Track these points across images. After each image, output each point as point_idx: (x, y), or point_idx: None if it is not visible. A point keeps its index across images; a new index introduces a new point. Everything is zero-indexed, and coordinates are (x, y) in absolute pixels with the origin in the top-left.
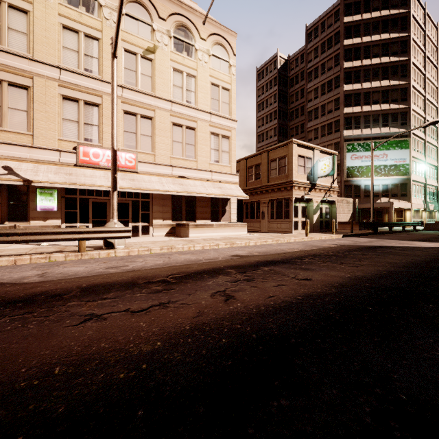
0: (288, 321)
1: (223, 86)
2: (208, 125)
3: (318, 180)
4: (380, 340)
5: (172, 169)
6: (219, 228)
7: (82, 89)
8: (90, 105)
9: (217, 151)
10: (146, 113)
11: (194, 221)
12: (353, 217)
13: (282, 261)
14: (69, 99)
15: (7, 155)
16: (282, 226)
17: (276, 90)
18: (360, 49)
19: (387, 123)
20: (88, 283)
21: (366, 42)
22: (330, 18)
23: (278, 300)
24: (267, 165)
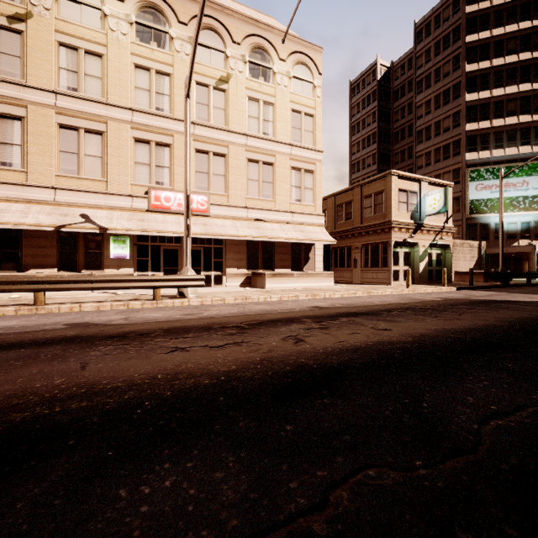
0: (350, 359)
1: (306, 111)
2: (289, 158)
3: (426, 219)
4: (431, 375)
5: (247, 211)
6: (300, 278)
7: (154, 130)
8: (162, 146)
9: (298, 189)
10: (219, 150)
11: (272, 270)
12: (478, 265)
13: (365, 313)
14: (141, 142)
15: (84, 203)
16: (379, 276)
17: (375, 107)
18: (489, 45)
19: (529, 140)
20: (168, 326)
21: (498, 35)
22: (447, 9)
23: (347, 344)
24: (360, 203)
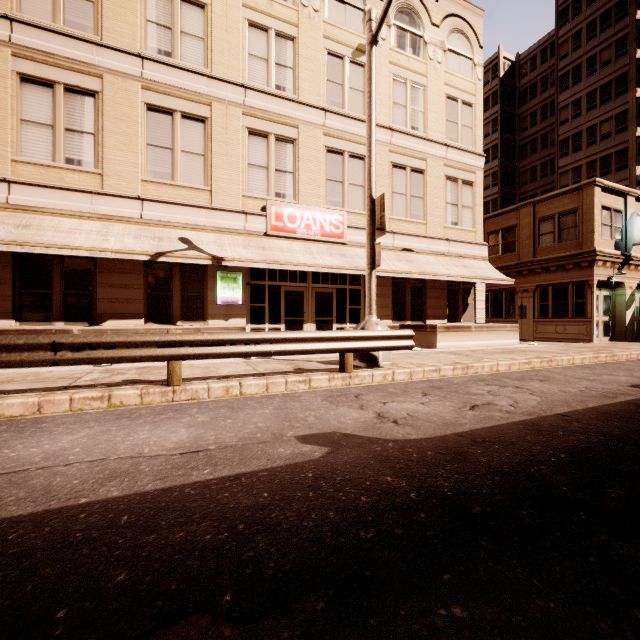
0: None
1: (464, 99)
2: (443, 164)
3: (633, 250)
4: None
5: (393, 238)
6: (479, 333)
7: (272, 117)
8: (283, 141)
9: (455, 207)
10: (356, 150)
11: (422, 321)
12: None
13: None
14: (256, 134)
15: (181, 221)
16: (569, 330)
17: (496, 113)
18: None
19: None
20: (552, 449)
21: None
22: None
23: None
24: (531, 228)
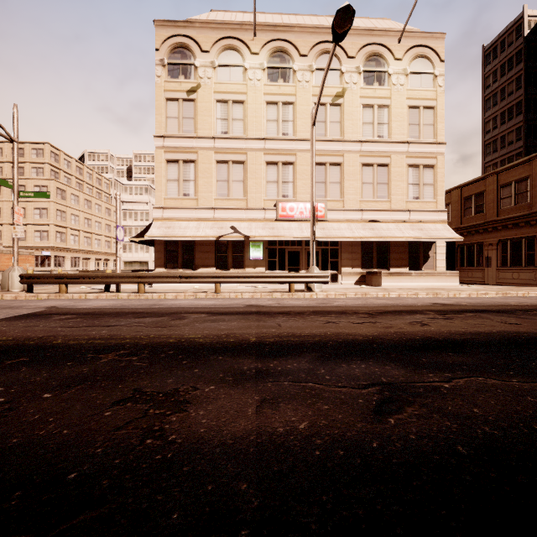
0: (472, 338)
1: (426, 105)
2: (405, 157)
3: None
4: None
5: (362, 214)
6: (418, 277)
7: (280, 152)
8: (287, 164)
9: (416, 186)
10: (335, 160)
11: (387, 269)
12: None
13: (495, 311)
14: (271, 164)
15: (232, 217)
16: (522, 277)
17: (520, 71)
18: None
19: None
20: (312, 310)
21: None
22: None
23: (470, 330)
24: (494, 193)
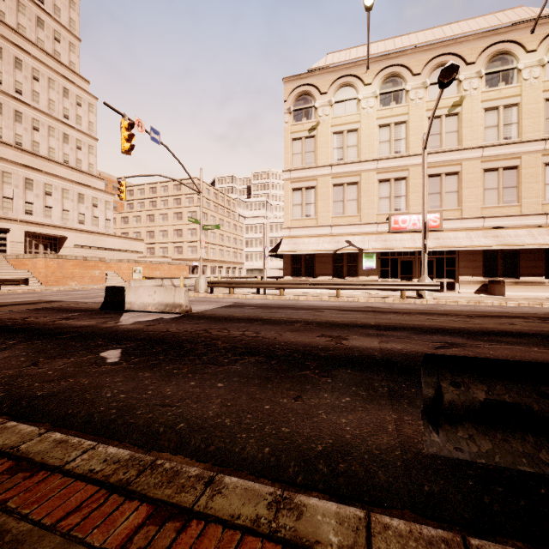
0: (544, 333)
1: None
2: (541, 155)
3: None
4: None
5: (483, 221)
6: None
7: (393, 169)
8: (399, 180)
9: None
10: (451, 170)
11: (516, 277)
12: None
13: None
14: (383, 181)
15: (347, 232)
16: None
17: None
18: None
19: None
20: (419, 311)
21: None
22: None
23: None
24: None
